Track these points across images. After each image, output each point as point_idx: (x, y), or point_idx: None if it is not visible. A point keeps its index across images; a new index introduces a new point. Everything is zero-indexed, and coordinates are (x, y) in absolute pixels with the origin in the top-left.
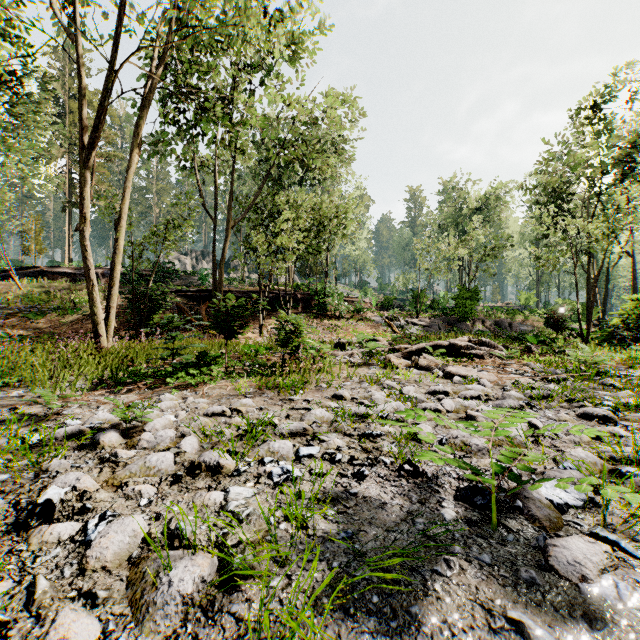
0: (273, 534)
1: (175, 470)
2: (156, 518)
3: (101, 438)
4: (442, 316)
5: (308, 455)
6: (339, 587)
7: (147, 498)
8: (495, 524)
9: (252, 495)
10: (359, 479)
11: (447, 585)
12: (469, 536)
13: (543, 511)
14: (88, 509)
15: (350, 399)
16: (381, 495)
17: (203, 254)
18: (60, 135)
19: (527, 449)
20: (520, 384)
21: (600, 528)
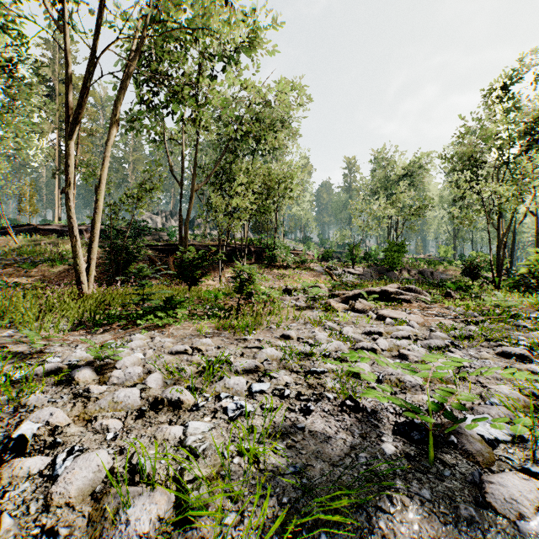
0: (227, 470)
1: (140, 405)
2: (120, 452)
3: (76, 375)
4: (374, 266)
5: (260, 391)
6: (289, 530)
7: (113, 432)
8: (432, 459)
9: (209, 429)
10: (306, 414)
11: (391, 522)
12: (409, 471)
13: (476, 446)
14: (58, 443)
15: (296, 339)
16: (326, 429)
17: (171, 214)
18: (50, 113)
19: (456, 386)
20: (444, 325)
21: (530, 463)
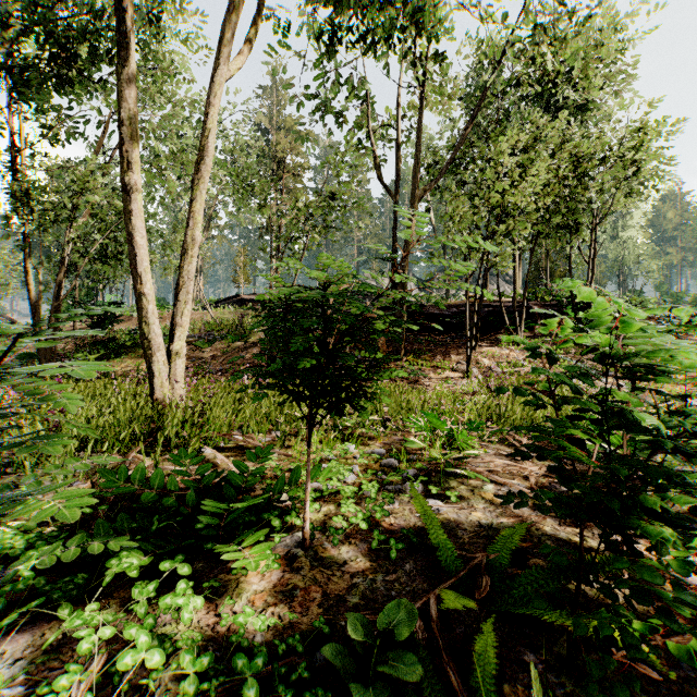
0: None
1: None
2: None
3: None
4: None
5: None
6: None
7: None
8: None
9: None
10: None
11: None
12: None
13: None
14: None
15: None
16: None
17: None
18: None
19: None
20: None
21: None
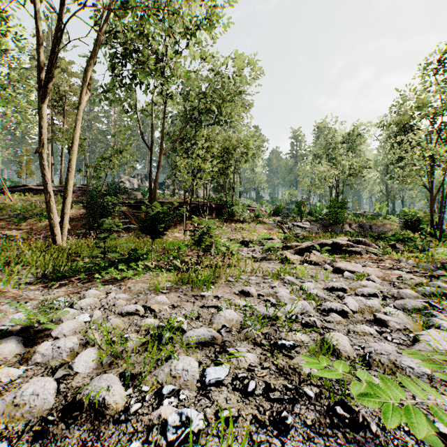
0: None
1: (52, 407)
2: None
3: None
4: (319, 220)
5: (215, 382)
6: None
7: None
8: None
9: None
10: (281, 432)
11: None
12: None
13: None
14: None
15: (256, 295)
16: None
17: (146, 177)
18: None
19: None
20: (404, 279)
21: None
